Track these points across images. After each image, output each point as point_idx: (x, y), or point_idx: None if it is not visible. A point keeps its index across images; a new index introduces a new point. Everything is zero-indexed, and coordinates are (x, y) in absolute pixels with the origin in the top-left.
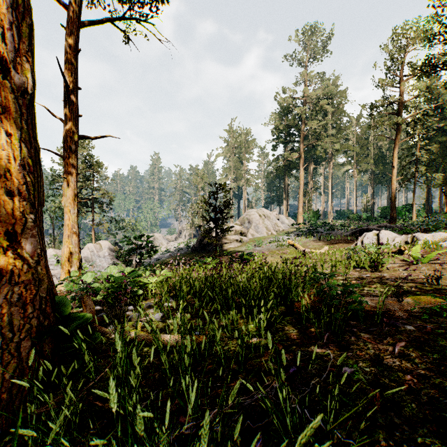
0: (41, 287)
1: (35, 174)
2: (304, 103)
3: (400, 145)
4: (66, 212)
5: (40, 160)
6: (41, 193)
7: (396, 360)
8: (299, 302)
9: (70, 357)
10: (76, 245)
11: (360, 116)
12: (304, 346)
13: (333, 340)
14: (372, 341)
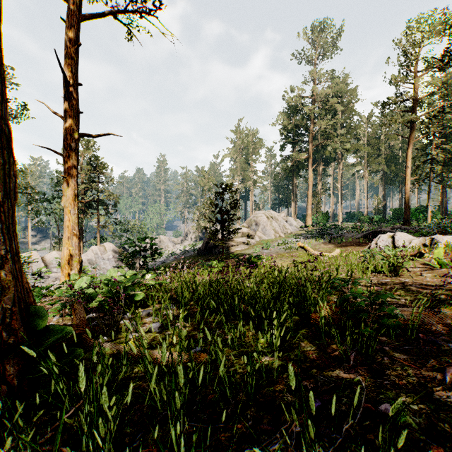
0: (6, 296)
1: (1, 160)
2: (313, 102)
3: (413, 145)
4: (65, 213)
5: (11, 145)
6: (11, 183)
7: (450, 393)
8: (317, 313)
9: (49, 377)
10: (76, 247)
11: (371, 115)
12: (327, 370)
13: (362, 362)
14: (411, 365)
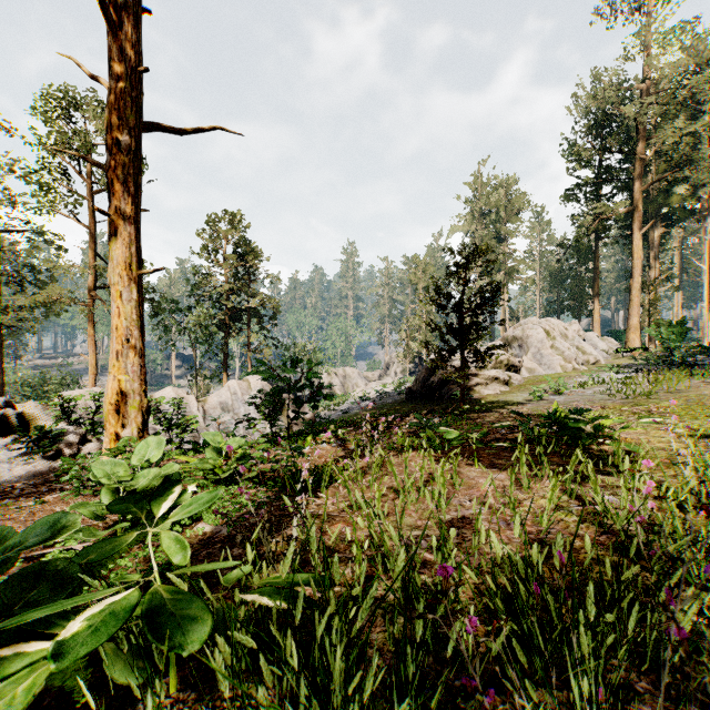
0: None
1: None
2: (643, 96)
3: None
4: (112, 298)
5: None
6: None
7: None
8: None
9: None
10: (135, 375)
11: None
12: None
13: None
14: None
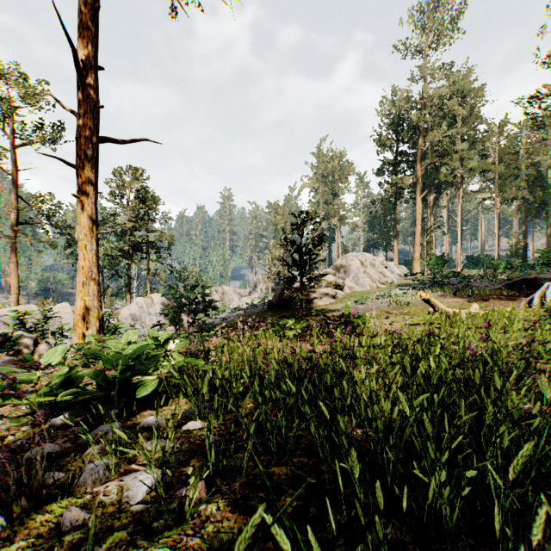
0: None
1: None
2: (422, 108)
3: None
4: (79, 248)
5: None
6: None
7: None
8: None
9: None
10: (95, 297)
11: (504, 123)
12: None
13: None
14: None
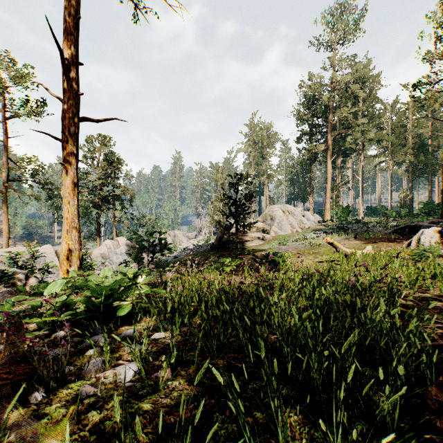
0: None
1: None
2: (331, 90)
3: None
4: (64, 204)
5: None
6: None
7: None
8: None
9: None
10: (76, 241)
11: (395, 102)
12: None
13: None
14: None
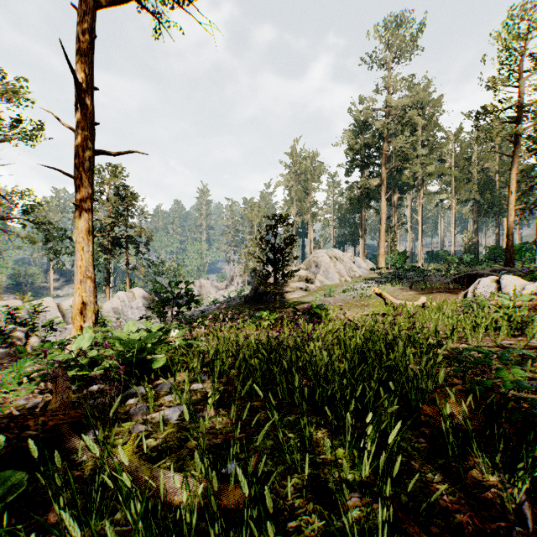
0: None
1: None
2: (386, 116)
3: None
4: (77, 250)
5: None
6: None
7: None
8: (434, 406)
9: None
10: (91, 293)
11: (459, 131)
12: None
13: None
14: None
